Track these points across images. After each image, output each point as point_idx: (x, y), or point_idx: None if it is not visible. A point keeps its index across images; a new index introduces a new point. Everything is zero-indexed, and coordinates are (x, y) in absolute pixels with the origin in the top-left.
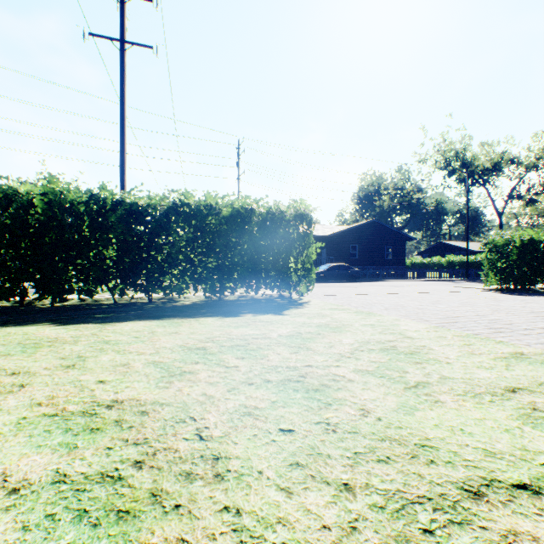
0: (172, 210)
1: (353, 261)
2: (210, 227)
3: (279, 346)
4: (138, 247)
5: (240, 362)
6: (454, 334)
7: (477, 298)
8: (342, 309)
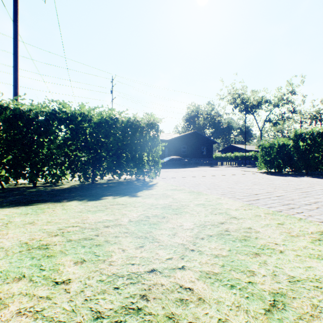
0: (51, 115)
1: (183, 155)
2: (83, 129)
3: (126, 237)
4: (22, 144)
5: (77, 271)
6: (264, 212)
7: (258, 179)
8: (179, 190)
